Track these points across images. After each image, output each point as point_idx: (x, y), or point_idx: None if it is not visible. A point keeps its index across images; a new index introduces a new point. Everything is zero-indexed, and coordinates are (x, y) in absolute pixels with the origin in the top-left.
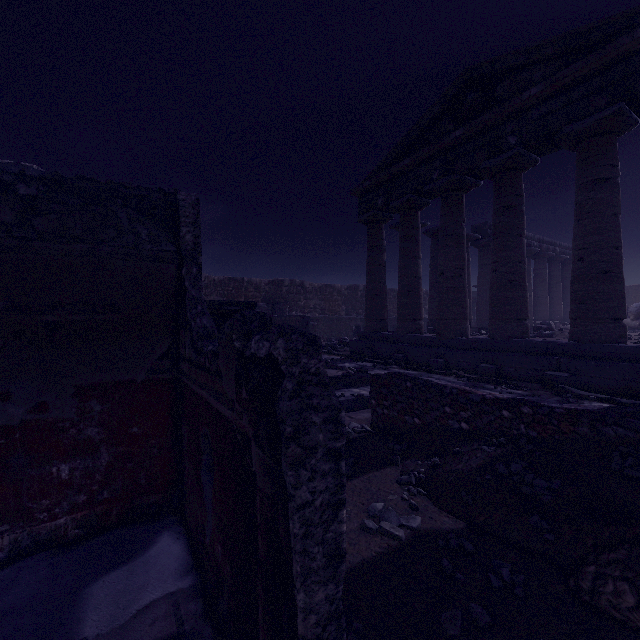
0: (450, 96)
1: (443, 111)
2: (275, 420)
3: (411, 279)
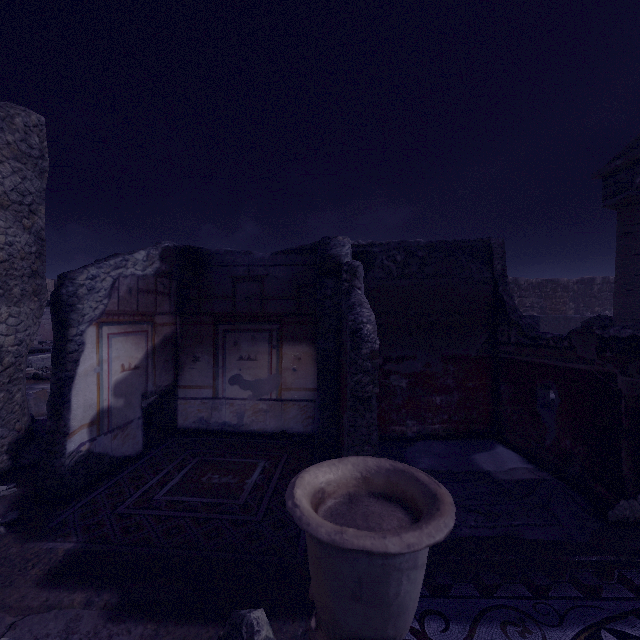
0: None
1: None
2: None
3: None
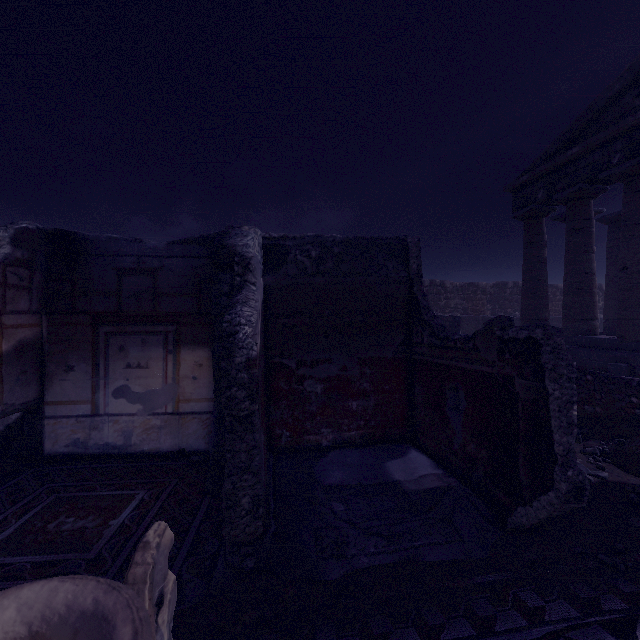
0: (636, 69)
1: (626, 86)
2: (539, 364)
3: (581, 275)
